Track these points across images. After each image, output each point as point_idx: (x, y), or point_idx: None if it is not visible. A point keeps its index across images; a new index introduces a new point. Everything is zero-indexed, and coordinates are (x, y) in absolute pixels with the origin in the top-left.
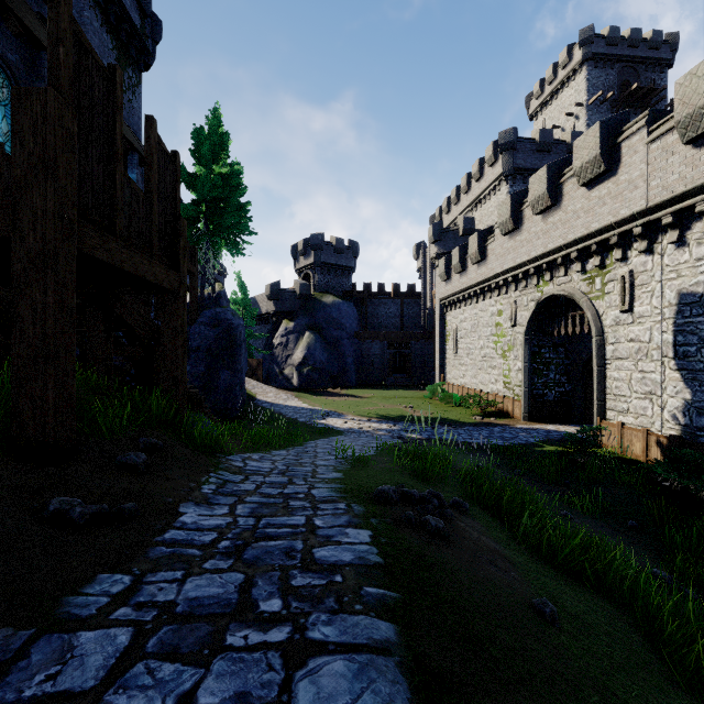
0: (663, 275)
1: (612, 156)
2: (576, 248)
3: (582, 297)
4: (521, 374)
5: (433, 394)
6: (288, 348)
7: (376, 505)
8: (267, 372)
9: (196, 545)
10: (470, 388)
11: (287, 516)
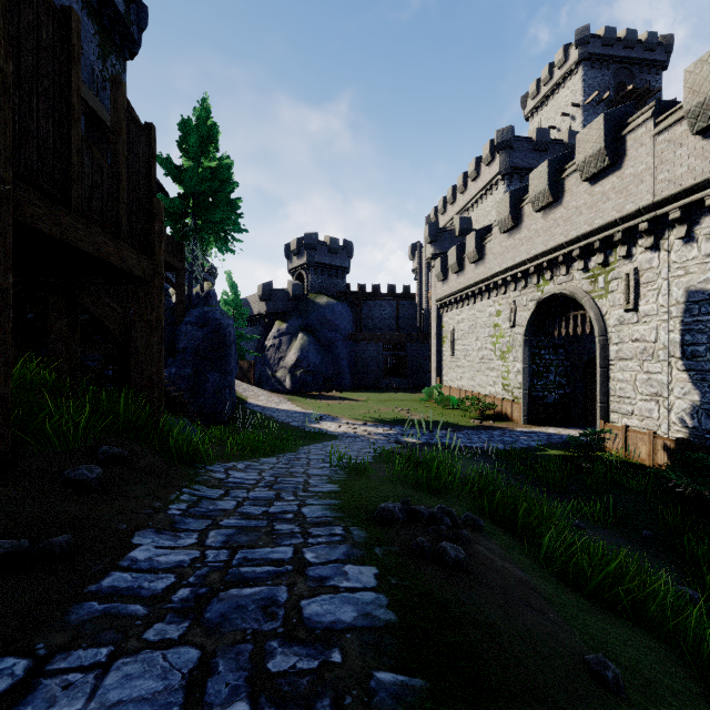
0: (670, 272)
1: (616, 150)
2: (579, 245)
3: (584, 296)
4: (521, 376)
5: (430, 397)
6: (281, 350)
7: (380, 528)
8: (259, 375)
9: (142, 596)
10: (467, 391)
11: (270, 546)
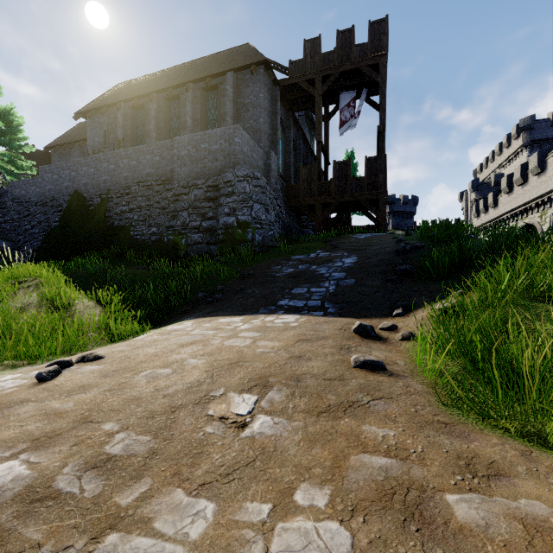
0: None
1: (544, 165)
2: (533, 202)
3: (537, 224)
4: None
5: None
6: None
7: None
8: None
9: None
10: None
11: None
